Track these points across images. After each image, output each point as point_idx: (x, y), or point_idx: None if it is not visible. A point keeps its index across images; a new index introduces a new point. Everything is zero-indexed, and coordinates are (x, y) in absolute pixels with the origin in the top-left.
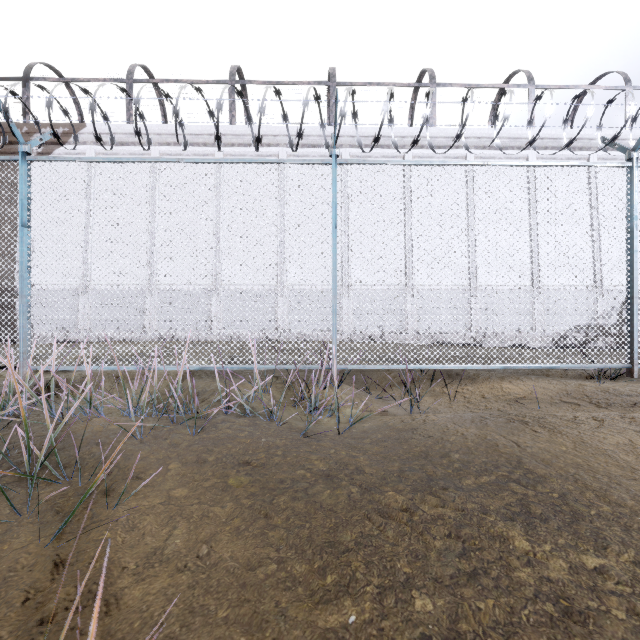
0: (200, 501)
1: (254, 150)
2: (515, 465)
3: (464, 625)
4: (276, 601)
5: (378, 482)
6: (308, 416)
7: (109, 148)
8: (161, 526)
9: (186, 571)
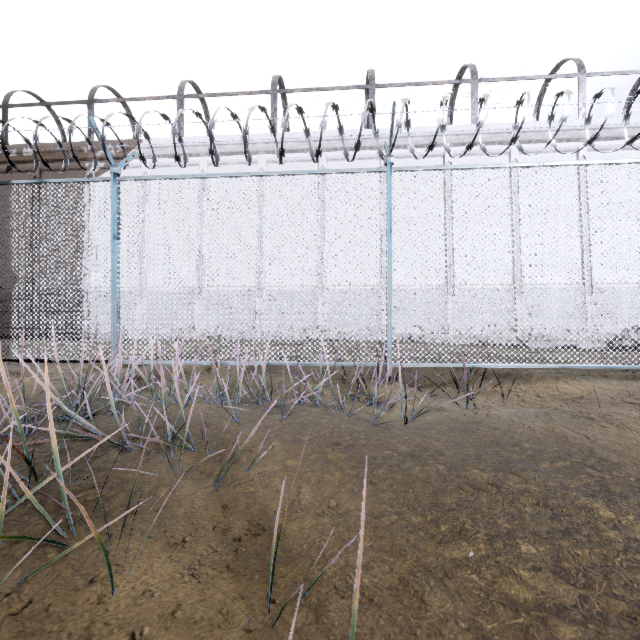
0: (312, 469)
1: (295, 156)
2: (588, 454)
3: (566, 564)
4: (406, 539)
5: (459, 463)
6: (367, 409)
7: (162, 160)
8: (288, 486)
9: (325, 516)
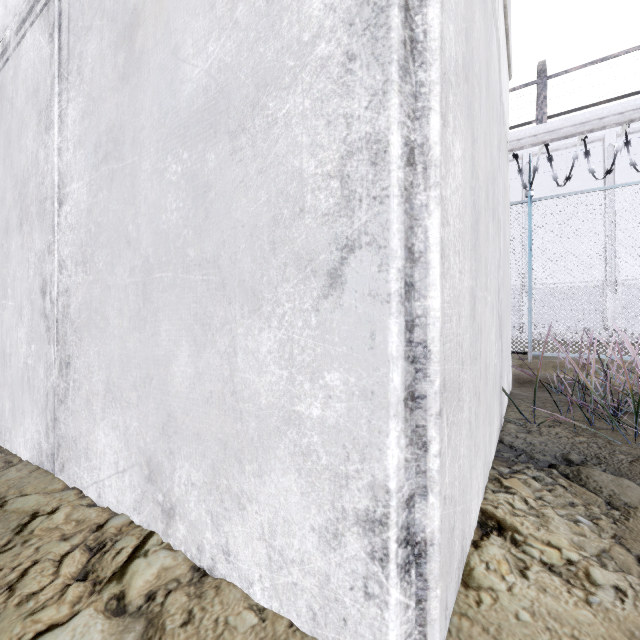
0: None
1: (570, 141)
2: None
3: None
4: None
5: None
6: None
7: None
8: None
9: None
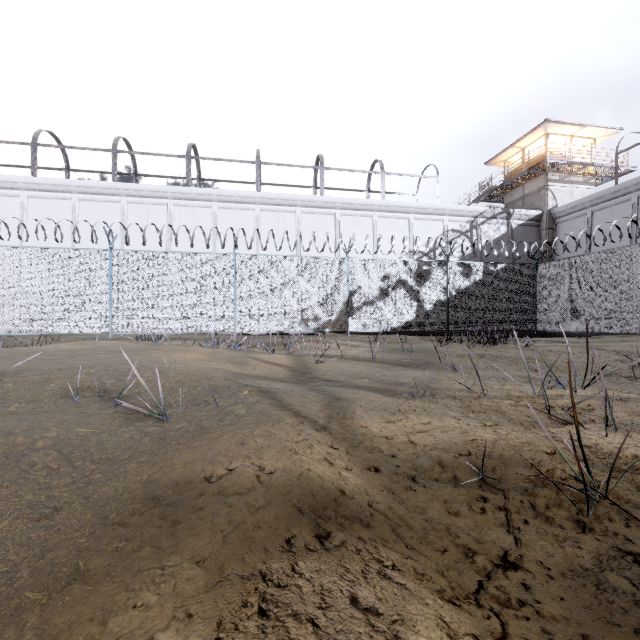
0: None
1: (52, 195)
2: None
3: None
4: None
5: None
6: None
7: None
8: None
9: None
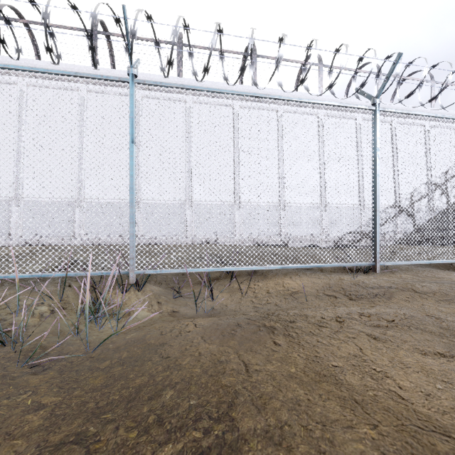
0: None
1: (114, 89)
2: (223, 413)
3: None
4: None
5: None
6: (93, 323)
7: None
8: None
9: None
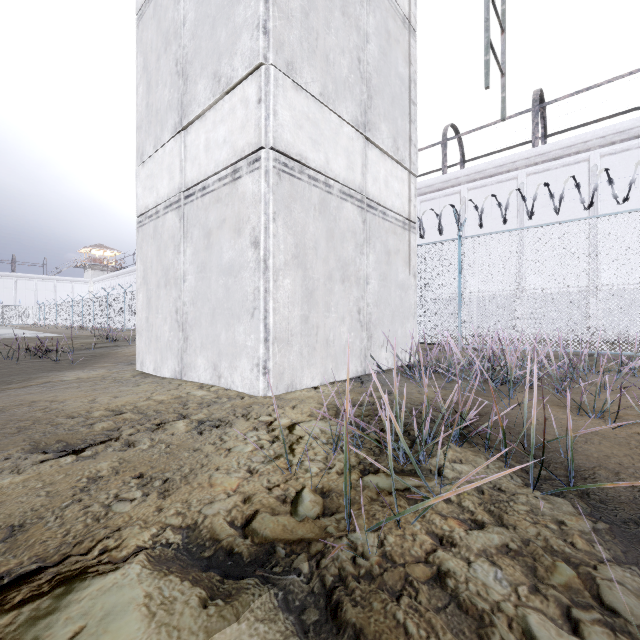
0: None
1: (559, 162)
2: None
3: None
4: None
5: None
6: None
7: (429, 196)
8: None
9: None
